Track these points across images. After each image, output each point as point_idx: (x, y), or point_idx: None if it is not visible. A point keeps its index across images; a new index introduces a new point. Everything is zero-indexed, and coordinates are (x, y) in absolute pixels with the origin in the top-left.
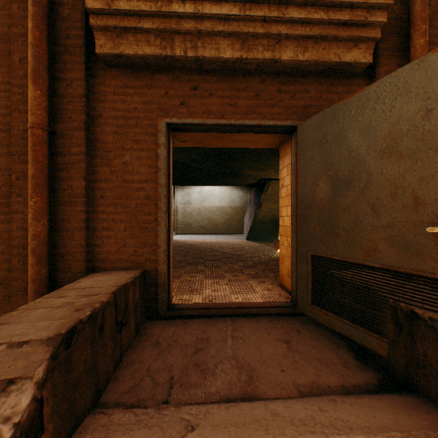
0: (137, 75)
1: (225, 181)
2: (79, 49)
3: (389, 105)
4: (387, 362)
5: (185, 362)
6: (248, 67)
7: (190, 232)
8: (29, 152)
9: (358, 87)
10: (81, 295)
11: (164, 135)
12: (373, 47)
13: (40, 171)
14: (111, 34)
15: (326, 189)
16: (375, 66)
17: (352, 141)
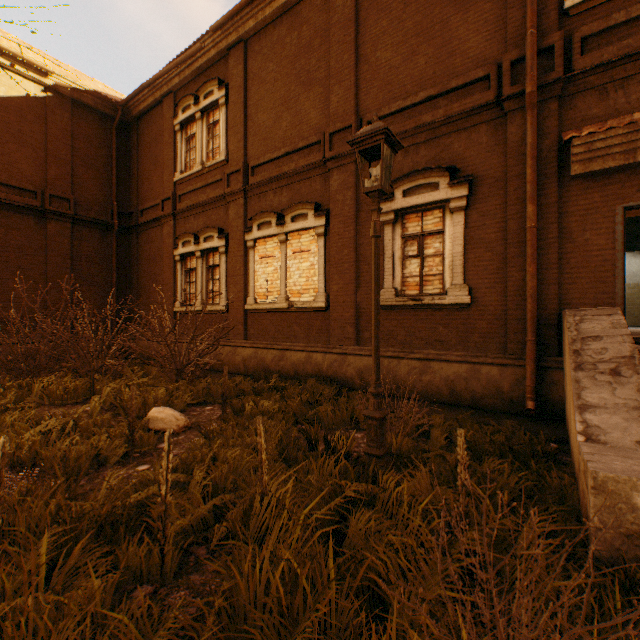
0: (595, 179)
1: (636, 245)
2: (552, 175)
3: None
4: None
5: None
6: None
7: None
8: (527, 241)
9: None
10: None
11: (620, 216)
12: None
13: (533, 251)
14: (583, 162)
15: None
16: None
17: None
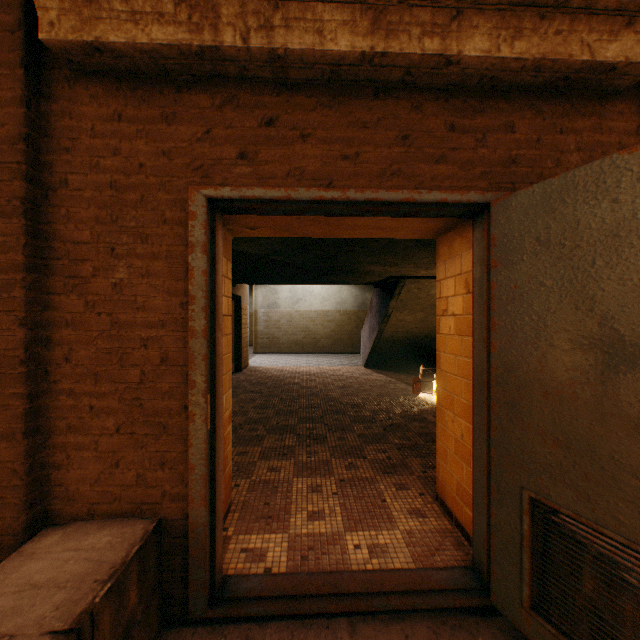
0: (144, 94)
1: (331, 279)
2: (8, 34)
3: None
4: None
5: None
6: (386, 75)
7: (277, 350)
8: None
9: (620, 120)
10: None
11: (202, 225)
12: None
13: None
14: None
15: (575, 357)
16: None
17: None
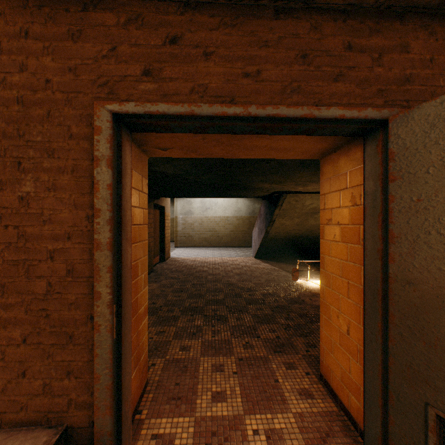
0: (51, 11)
1: (231, 194)
2: None
3: None
4: None
5: None
6: None
7: (191, 245)
8: None
9: None
10: None
11: (107, 139)
12: None
13: None
14: None
15: None
16: None
17: None
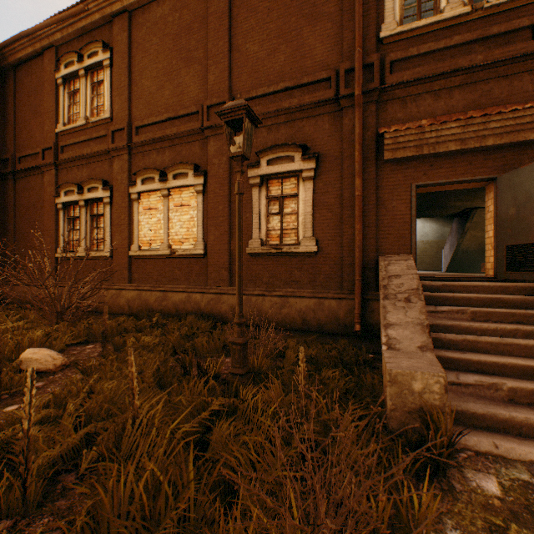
0: (399, 164)
1: (426, 213)
2: (372, 158)
3: None
4: None
5: None
6: (464, 151)
7: None
8: (356, 206)
9: None
10: None
11: (414, 191)
12: None
13: (360, 213)
14: (391, 151)
15: (513, 210)
16: None
17: (526, 187)
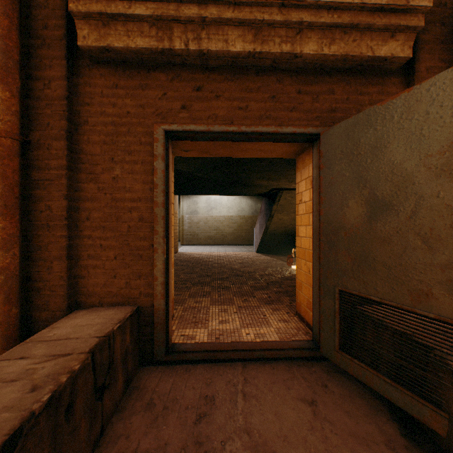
0: (130, 73)
1: (234, 191)
2: (58, 42)
3: (450, 108)
4: (446, 443)
5: (184, 437)
6: (262, 63)
7: (197, 243)
8: None
9: (393, 87)
10: (49, 354)
11: (162, 145)
12: (413, 38)
13: (8, 189)
14: (96, 23)
15: (358, 211)
16: (414, 61)
17: (394, 153)
